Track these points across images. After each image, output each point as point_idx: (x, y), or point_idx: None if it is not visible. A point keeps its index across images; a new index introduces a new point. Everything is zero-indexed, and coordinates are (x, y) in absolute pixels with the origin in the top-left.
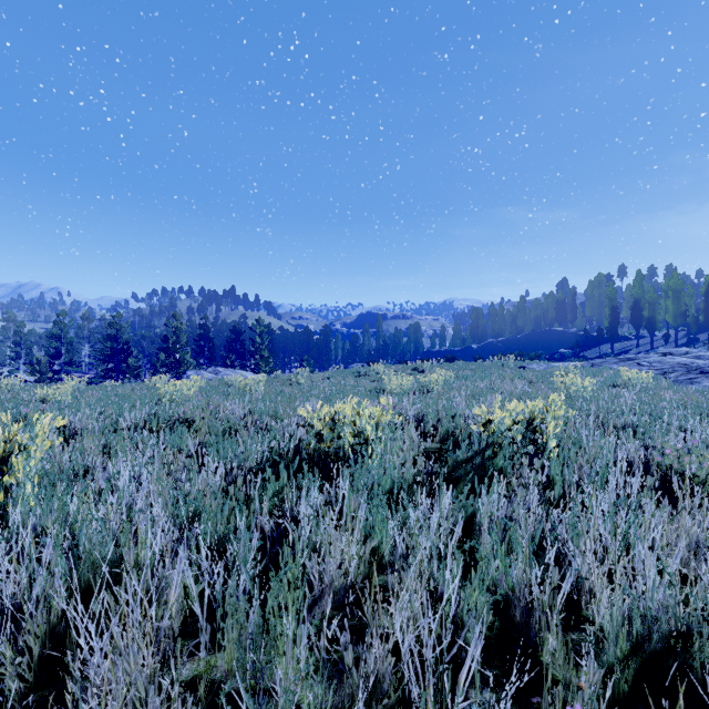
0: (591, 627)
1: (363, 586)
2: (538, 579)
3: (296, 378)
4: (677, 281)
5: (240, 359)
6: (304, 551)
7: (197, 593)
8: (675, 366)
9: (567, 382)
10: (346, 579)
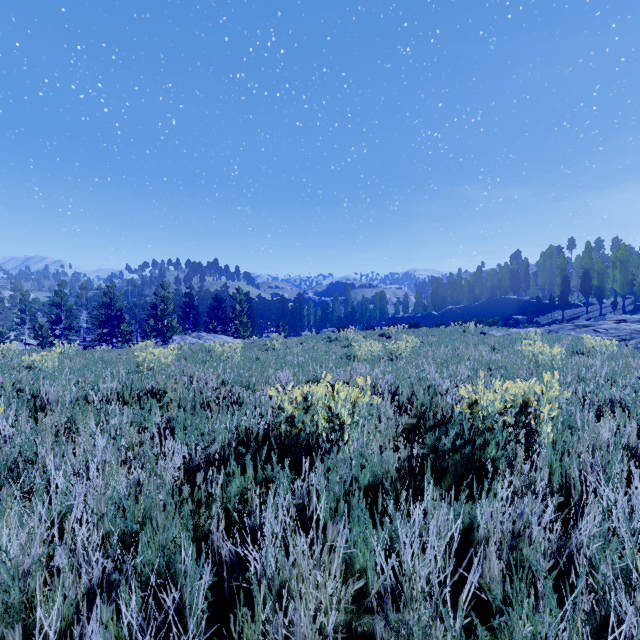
0: None
1: (344, 637)
2: None
3: (271, 343)
4: (624, 253)
5: (222, 324)
6: (266, 599)
7: None
8: (632, 333)
9: (536, 351)
10: (321, 628)
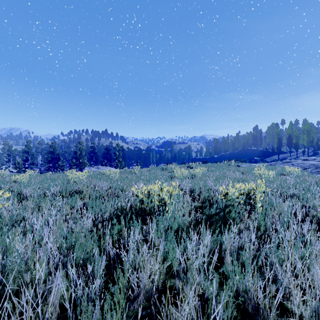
0: (294, 319)
1: (162, 287)
2: (262, 289)
3: (134, 170)
4: (308, 126)
5: (109, 162)
6: (129, 269)
7: (69, 293)
8: (310, 165)
9: (261, 173)
10: (153, 283)
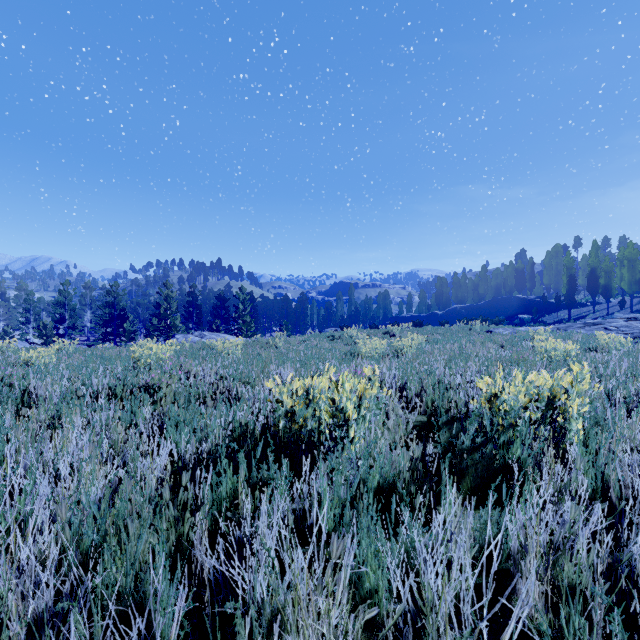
0: None
1: None
2: None
3: (274, 341)
4: (632, 251)
5: (225, 324)
6: (254, 635)
7: None
8: None
9: (549, 347)
10: None
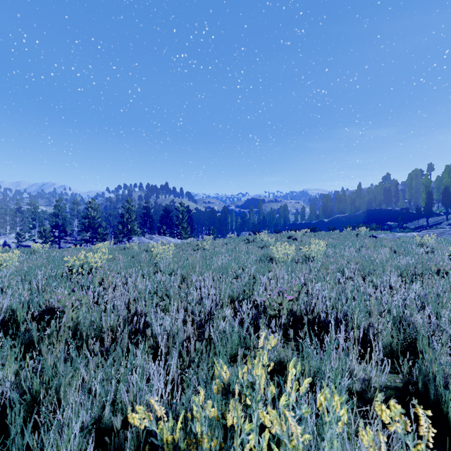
0: None
1: None
2: None
3: (202, 244)
4: None
5: (170, 229)
6: None
7: None
8: None
9: None
10: None
